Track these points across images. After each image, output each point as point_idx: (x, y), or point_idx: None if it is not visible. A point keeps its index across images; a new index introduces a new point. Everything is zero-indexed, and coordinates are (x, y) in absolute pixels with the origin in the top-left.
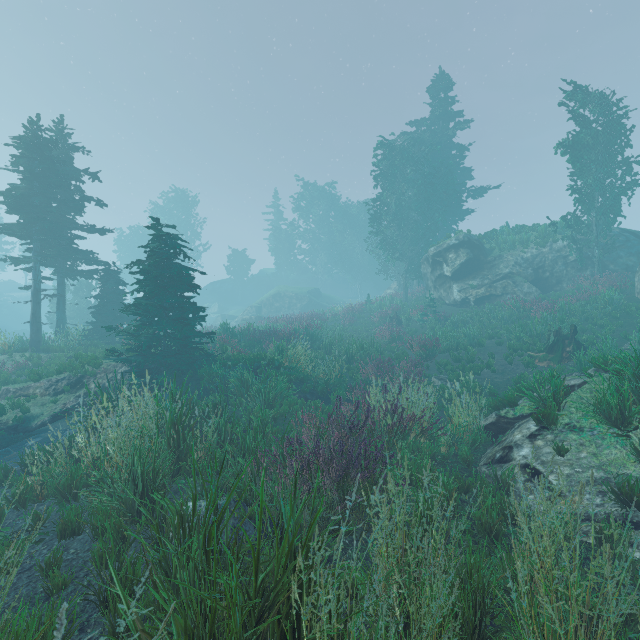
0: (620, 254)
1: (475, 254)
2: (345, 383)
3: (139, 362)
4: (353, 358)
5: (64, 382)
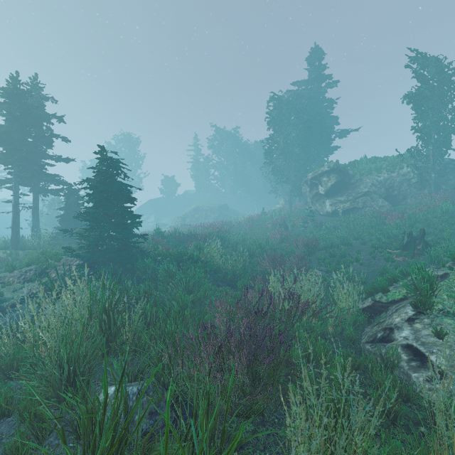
0: (450, 177)
1: (342, 178)
2: (248, 273)
3: (88, 257)
4: (253, 254)
5: (32, 272)
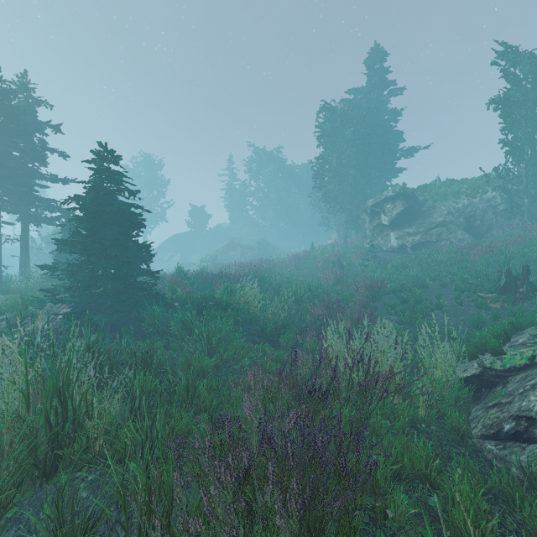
0: None
1: (410, 205)
2: (294, 324)
3: (77, 303)
4: (301, 299)
5: (3, 324)
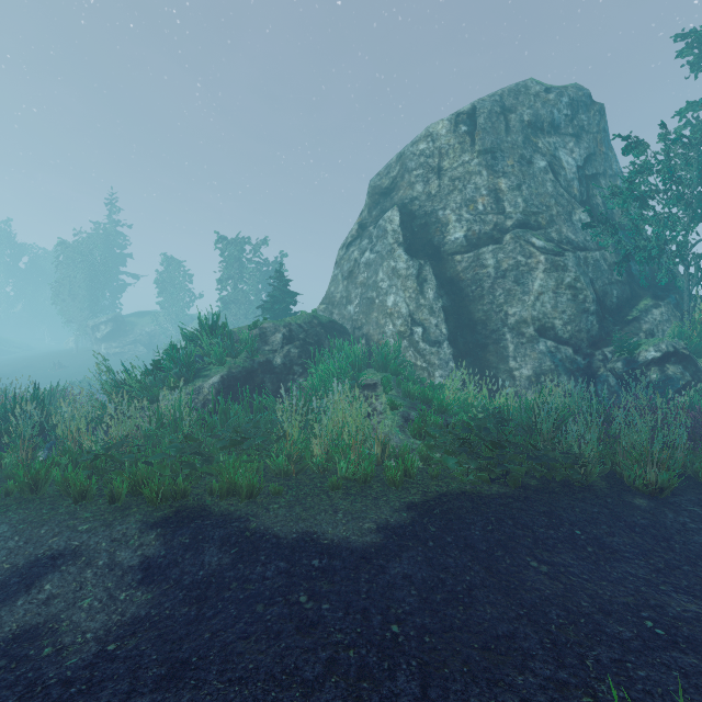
0: None
1: (118, 326)
2: None
3: None
4: None
5: None
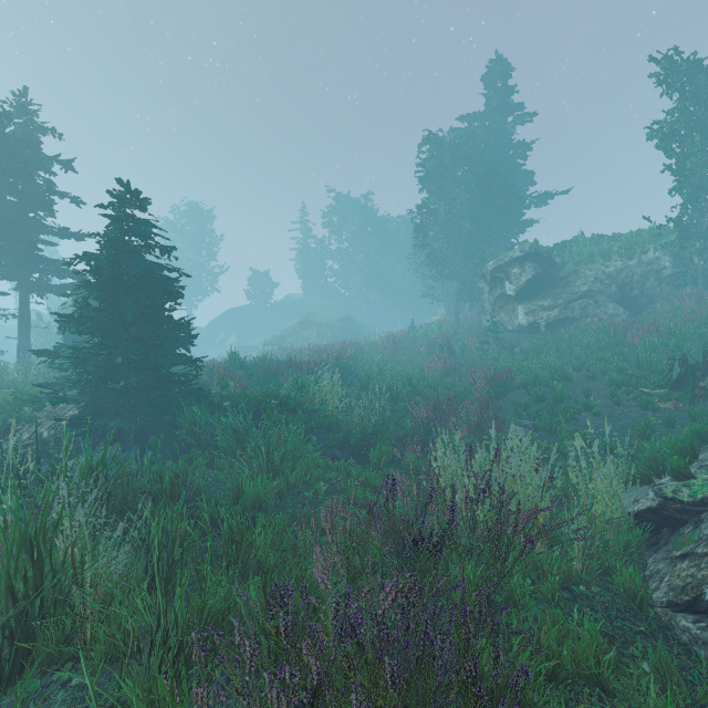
0: None
1: (544, 269)
2: (389, 432)
3: (88, 402)
4: (398, 396)
5: None
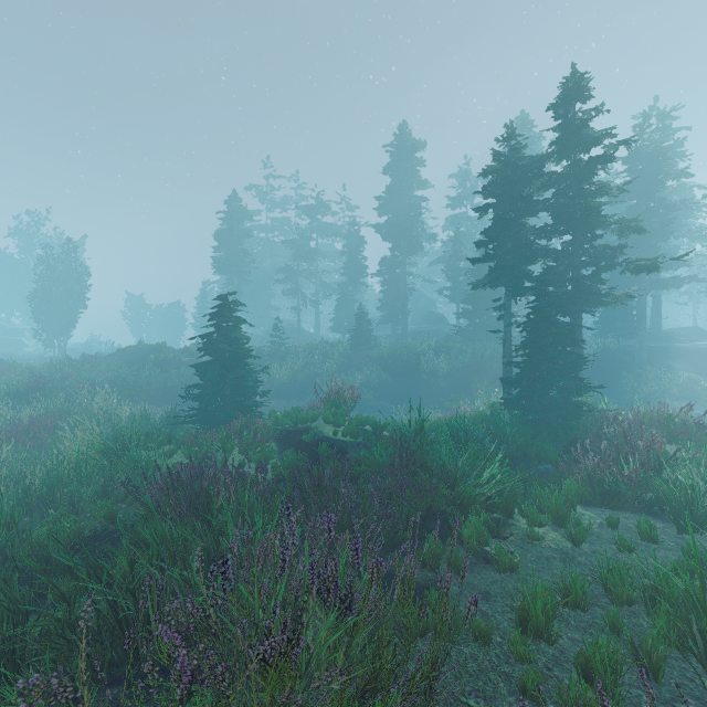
0: None
1: None
2: None
3: None
4: None
5: None
